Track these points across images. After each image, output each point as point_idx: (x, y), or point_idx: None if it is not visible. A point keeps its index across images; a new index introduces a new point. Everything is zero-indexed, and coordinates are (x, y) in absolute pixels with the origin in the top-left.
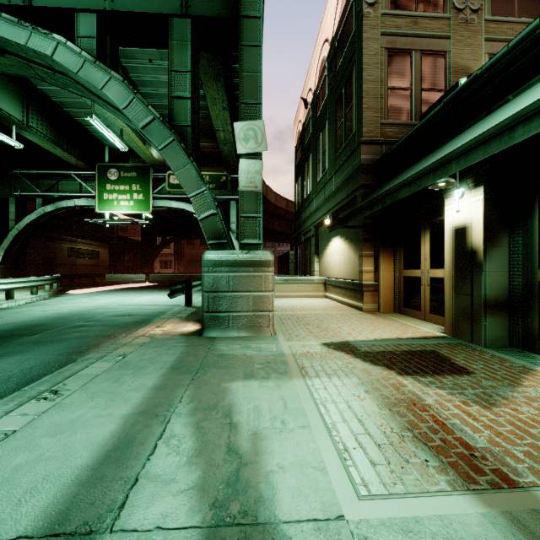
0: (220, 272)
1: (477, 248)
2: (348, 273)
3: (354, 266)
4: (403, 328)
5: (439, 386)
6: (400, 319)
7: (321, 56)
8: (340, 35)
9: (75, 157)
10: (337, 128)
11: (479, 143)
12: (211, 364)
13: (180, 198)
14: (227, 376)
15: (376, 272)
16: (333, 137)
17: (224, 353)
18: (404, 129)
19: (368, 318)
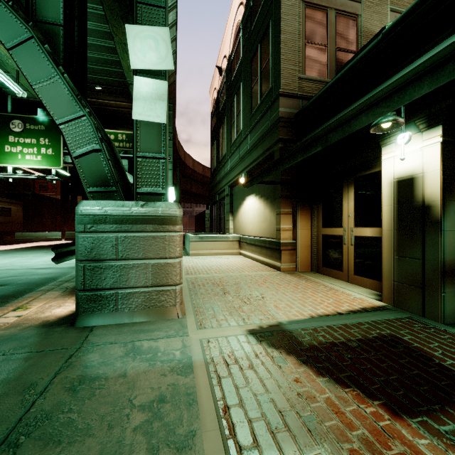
0: (103, 232)
1: (433, 202)
2: (263, 231)
3: (270, 224)
4: (333, 295)
5: None
6: (322, 280)
7: (235, 20)
8: None
9: None
10: (252, 87)
11: None
12: (41, 421)
13: None
14: None
15: (294, 230)
16: (248, 97)
17: (88, 374)
18: (320, 86)
19: (289, 280)
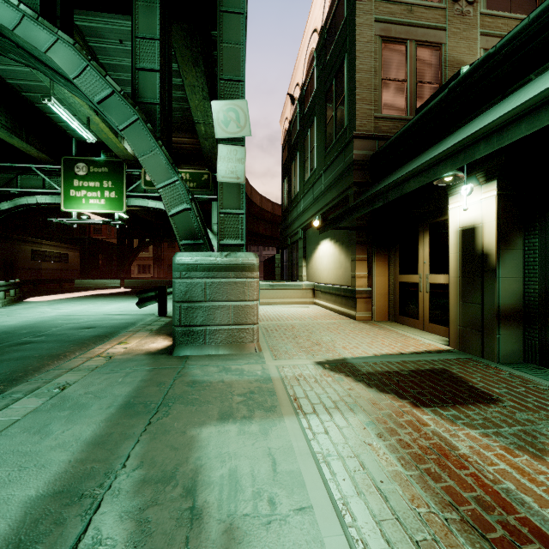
0: (195, 279)
1: (489, 251)
2: (338, 279)
3: (346, 270)
4: (403, 340)
5: (467, 423)
6: (397, 329)
7: (309, 47)
8: (330, 23)
9: (36, 148)
10: (326, 123)
11: (523, 114)
12: (177, 398)
13: (158, 197)
14: (196, 417)
15: (370, 277)
16: (323, 133)
17: (197, 380)
18: (399, 124)
19: (362, 328)
